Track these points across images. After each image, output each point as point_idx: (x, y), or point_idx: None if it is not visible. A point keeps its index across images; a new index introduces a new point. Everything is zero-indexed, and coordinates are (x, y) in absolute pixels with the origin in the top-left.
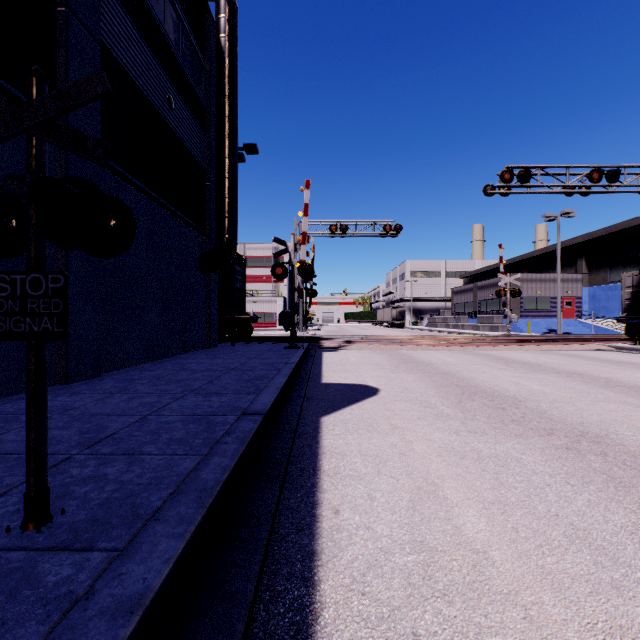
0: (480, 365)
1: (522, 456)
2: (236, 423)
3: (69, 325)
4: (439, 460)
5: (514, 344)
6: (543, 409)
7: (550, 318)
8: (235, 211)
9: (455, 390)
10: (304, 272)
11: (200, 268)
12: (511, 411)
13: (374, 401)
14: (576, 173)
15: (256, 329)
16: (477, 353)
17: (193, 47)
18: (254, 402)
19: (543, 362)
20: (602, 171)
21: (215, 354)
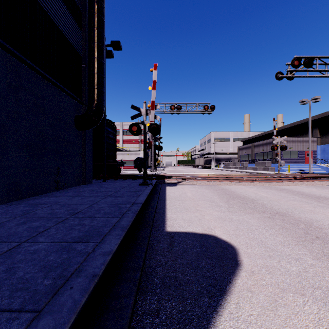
0: (296, 201)
1: None
2: None
3: None
4: None
5: (296, 180)
6: None
7: (298, 163)
8: (102, 84)
9: None
10: (153, 129)
11: (75, 126)
12: None
13: (249, 292)
14: None
15: (128, 169)
16: (276, 188)
17: None
18: None
19: None
20: None
21: (82, 191)
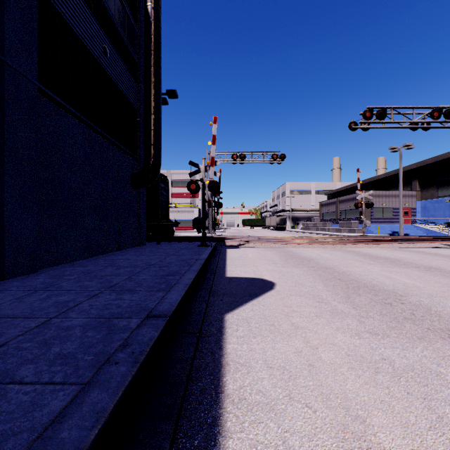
0: (352, 260)
1: (440, 369)
2: (136, 330)
3: (4, 228)
4: (353, 375)
5: (372, 243)
6: (427, 305)
7: (392, 223)
8: (159, 140)
9: (340, 284)
10: (212, 187)
11: (132, 184)
12: (399, 307)
13: (272, 296)
14: (420, 113)
15: (179, 231)
16: (345, 250)
17: (126, 12)
18: (161, 301)
19: (400, 258)
20: (441, 110)
21: (142, 251)
